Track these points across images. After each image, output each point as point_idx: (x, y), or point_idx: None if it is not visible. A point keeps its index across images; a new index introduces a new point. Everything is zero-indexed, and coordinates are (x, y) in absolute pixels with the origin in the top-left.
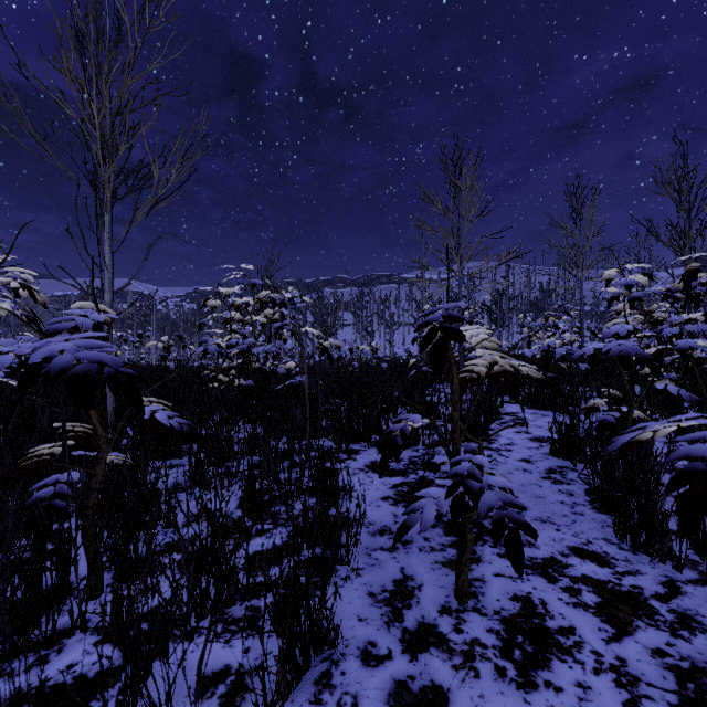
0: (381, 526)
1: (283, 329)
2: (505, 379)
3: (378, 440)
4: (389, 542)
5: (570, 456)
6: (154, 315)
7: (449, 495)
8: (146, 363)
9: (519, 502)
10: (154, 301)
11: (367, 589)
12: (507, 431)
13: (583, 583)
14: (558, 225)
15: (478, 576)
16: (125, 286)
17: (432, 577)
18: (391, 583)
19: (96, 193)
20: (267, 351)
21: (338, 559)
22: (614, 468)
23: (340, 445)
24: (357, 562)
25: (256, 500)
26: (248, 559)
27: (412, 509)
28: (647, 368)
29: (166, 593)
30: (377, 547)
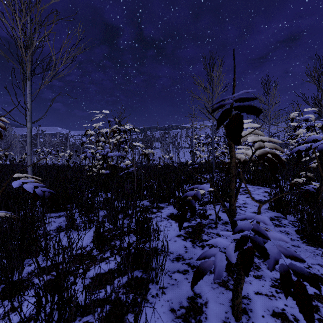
0: (177, 254)
1: (123, 143)
2: (266, 159)
3: (174, 201)
4: (183, 267)
5: (281, 210)
6: (68, 143)
7: (238, 248)
8: (60, 164)
9: (298, 254)
10: (68, 136)
11: (169, 305)
12: (242, 196)
13: (318, 301)
14: (258, 98)
15: (244, 294)
16: (39, 119)
17: (213, 295)
18: (186, 300)
19: (23, 69)
20: (117, 156)
21: (150, 280)
22: (313, 218)
23: (153, 204)
24: (162, 285)
25: (101, 239)
26: (85, 287)
27: (205, 256)
28: (313, 164)
29: (29, 310)
30: (175, 270)
